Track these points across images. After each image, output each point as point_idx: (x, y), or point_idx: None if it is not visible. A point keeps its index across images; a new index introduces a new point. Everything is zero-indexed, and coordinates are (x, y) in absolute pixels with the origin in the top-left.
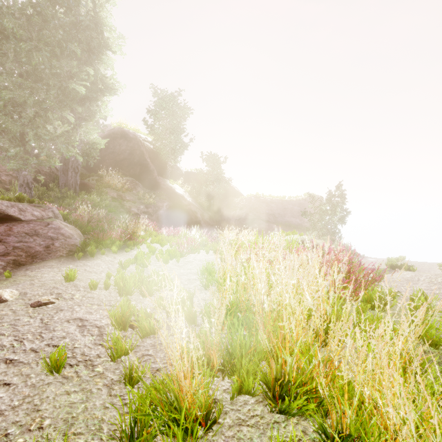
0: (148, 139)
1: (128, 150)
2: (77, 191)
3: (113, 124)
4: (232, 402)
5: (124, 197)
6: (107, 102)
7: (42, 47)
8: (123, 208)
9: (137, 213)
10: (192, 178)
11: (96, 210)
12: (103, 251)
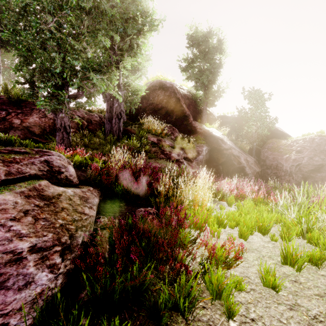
0: (183, 86)
1: (165, 99)
2: (119, 138)
3: (152, 78)
4: None
5: (163, 142)
6: (147, 41)
7: None
8: (163, 153)
9: (177, 158)
10: (225, 122)
11: (136, 156)
12: None
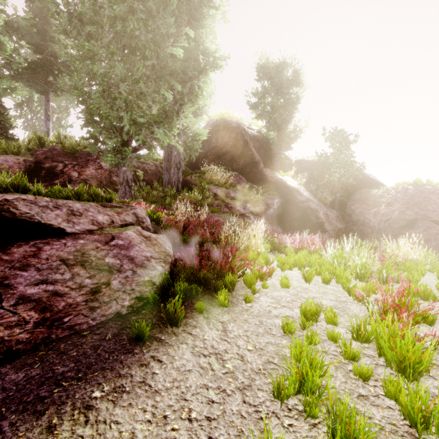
0: (252, 126)
1: (231, 141)
2: (179, 189)
3: (215, 116)
4: None
5: (228, 194)
6: (209, 81)
7: (136, 8)
8: (227, 207)
9: (243, 213)
10: (305, 168)
11: (197, 210)
12: (200, 303)
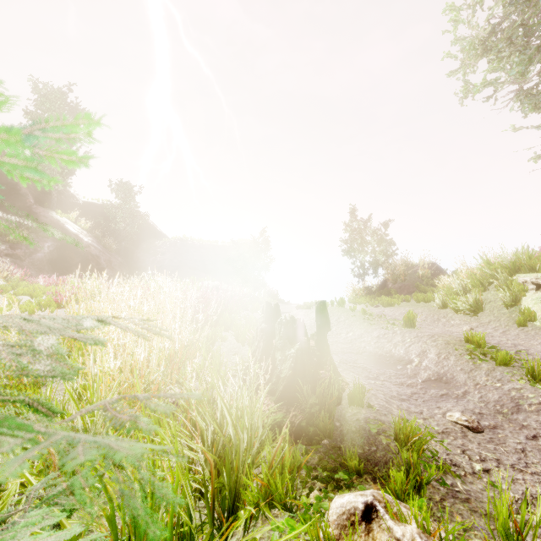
0: None
1: None
2: None
3: None
4: (62, 383)
5: None
6: None
7: None
8: None
9: None
10: (94, 211)
11: None
12: None
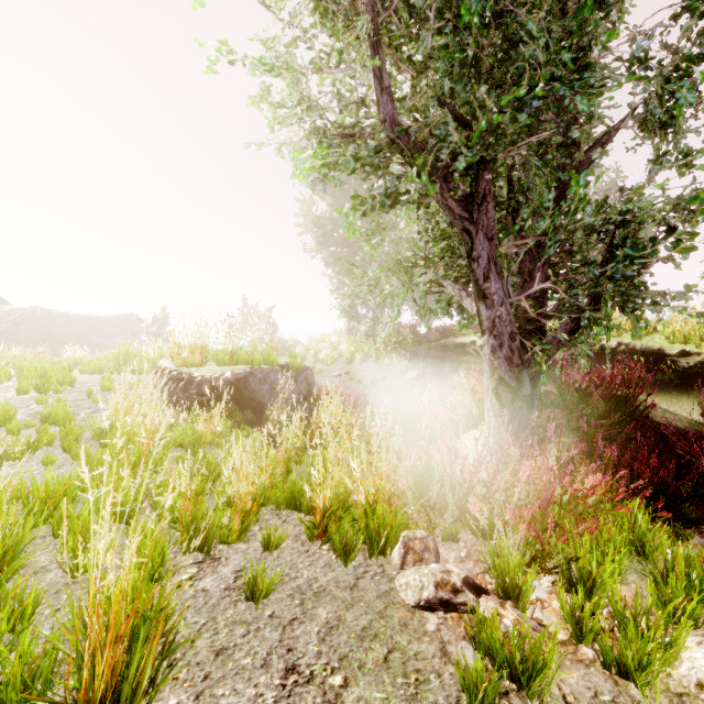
0: None
1: None
2: None
3: None
4: None
5: None
6: None
7: None
8: None
9: None
10: None
11: None
12: None
